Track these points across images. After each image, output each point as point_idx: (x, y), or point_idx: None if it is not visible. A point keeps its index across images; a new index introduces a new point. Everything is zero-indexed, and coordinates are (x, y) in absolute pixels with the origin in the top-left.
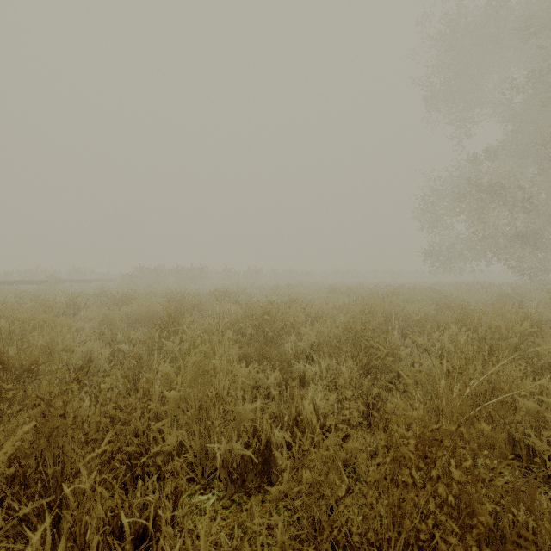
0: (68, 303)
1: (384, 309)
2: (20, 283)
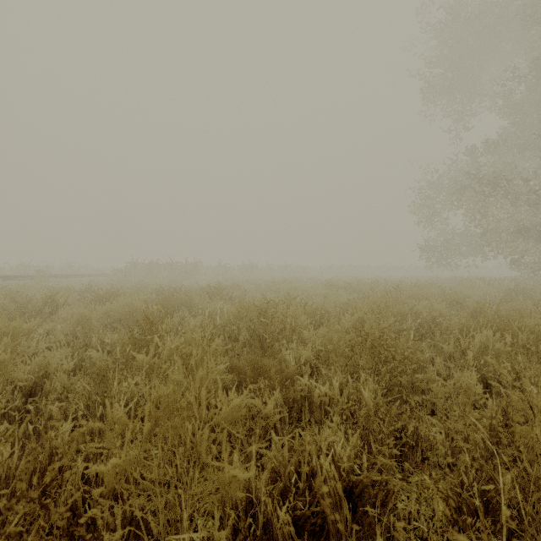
0: (46, 300)
1: (393, 308)
2: (8, 278)
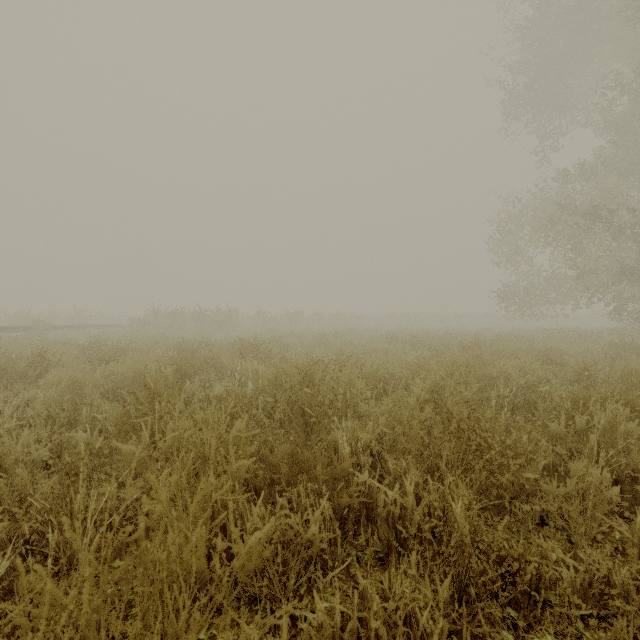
0: (33, 359)
1: (475, 369)
2: (0, 330)
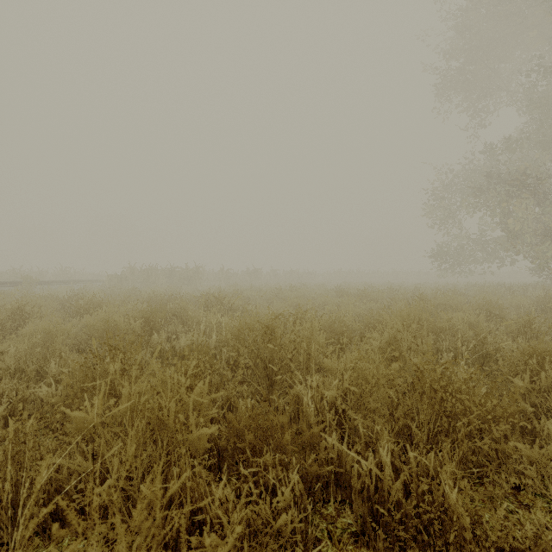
0: (12, 312)
1: (427, 322)
2: None
